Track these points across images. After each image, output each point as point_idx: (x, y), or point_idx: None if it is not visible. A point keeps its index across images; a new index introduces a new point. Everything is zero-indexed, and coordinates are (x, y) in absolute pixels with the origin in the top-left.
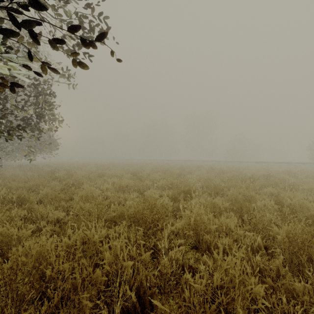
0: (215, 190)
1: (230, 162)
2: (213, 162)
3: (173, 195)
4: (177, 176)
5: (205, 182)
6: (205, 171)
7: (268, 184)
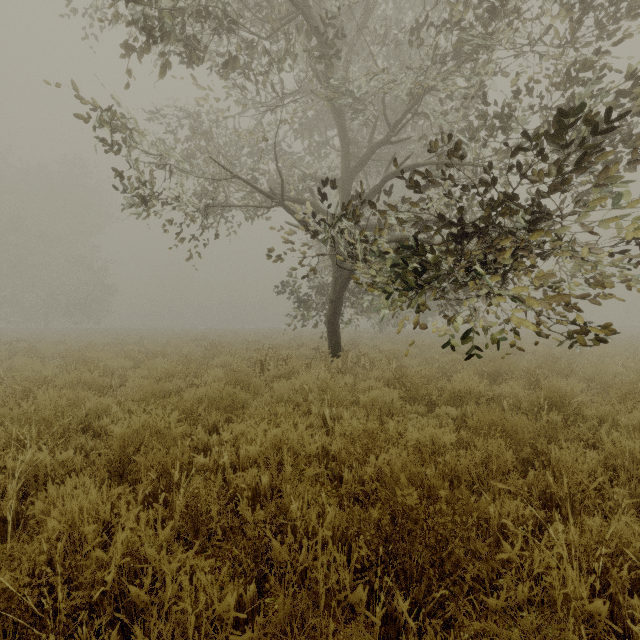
0: None
1: None
2: None
3: None
4: None
5: None
6: None
7: None
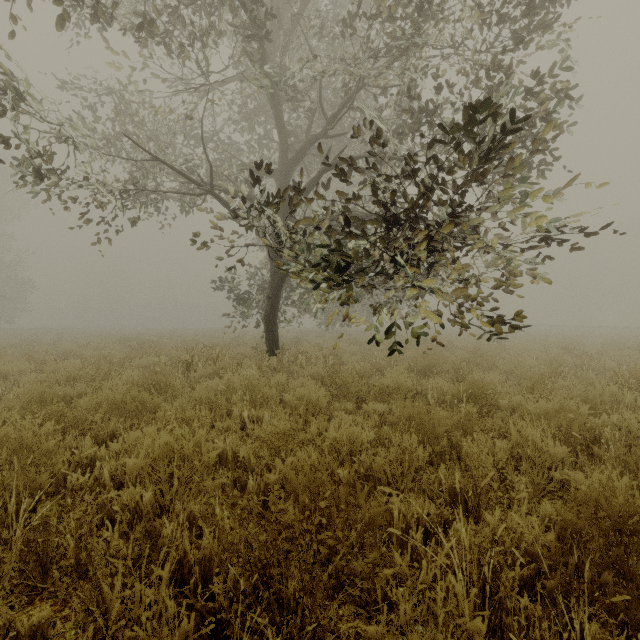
0: None
1: None
2: None
3: None
4: None
5: None
6: None
7: None
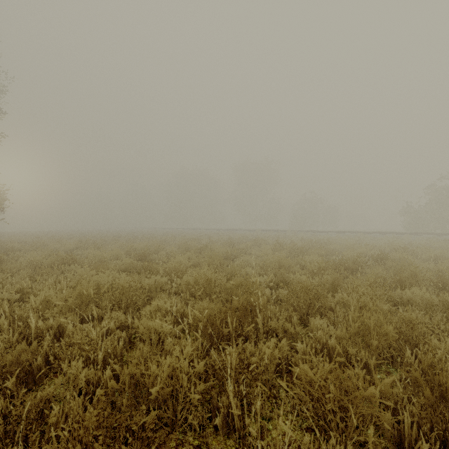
0: (305, 298)
1: (300, 231)
2: (276, 232)
3: (210, 319)
4: (221, 261)
5: (277, 274)
6: (270, 250)
7: (403, 279)
